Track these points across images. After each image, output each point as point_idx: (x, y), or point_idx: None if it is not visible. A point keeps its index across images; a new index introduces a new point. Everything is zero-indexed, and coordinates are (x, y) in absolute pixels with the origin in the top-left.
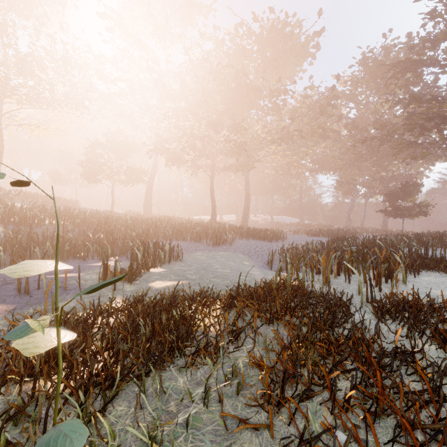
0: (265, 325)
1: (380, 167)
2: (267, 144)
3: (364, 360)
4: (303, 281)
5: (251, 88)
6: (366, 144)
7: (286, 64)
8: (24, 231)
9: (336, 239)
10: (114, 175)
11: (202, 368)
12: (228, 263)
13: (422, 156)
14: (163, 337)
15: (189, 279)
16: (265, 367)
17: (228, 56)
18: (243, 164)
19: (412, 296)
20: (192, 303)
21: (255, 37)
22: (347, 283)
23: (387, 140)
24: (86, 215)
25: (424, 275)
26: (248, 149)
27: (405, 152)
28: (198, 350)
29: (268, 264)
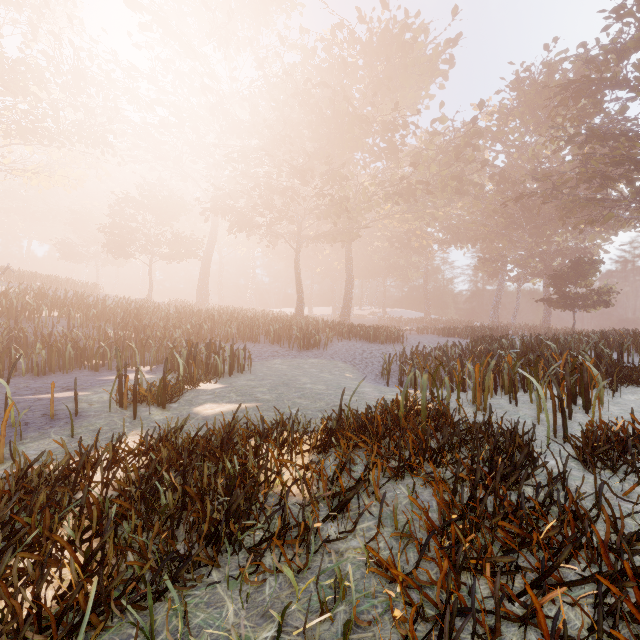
0: (390, 482)
1: (540, 238)
2: (379, 202)
3: (600, 562)
4: (447, 403)
5: (356, 118)
6: (521, 203)
7: (406, 86)
8: (4, 327)
9: (481, 340)
10: (153, 247)
11: (275, 579)
12: (322, 376)
13: (602, 221)
14: (203, 510)
15: (260, 400)
16: (400, 576)
17: (320, 73)
18: (343, 231)
19: (633, 427)
20: (261, 442)
21: (361, 45)
22: (512, 405)
23: (552, 196)
24: (108, 304)
25: (625, 392)
26: (350, 210)
27: (576, 216)
28: (268, 539)
29: (382, 377)
